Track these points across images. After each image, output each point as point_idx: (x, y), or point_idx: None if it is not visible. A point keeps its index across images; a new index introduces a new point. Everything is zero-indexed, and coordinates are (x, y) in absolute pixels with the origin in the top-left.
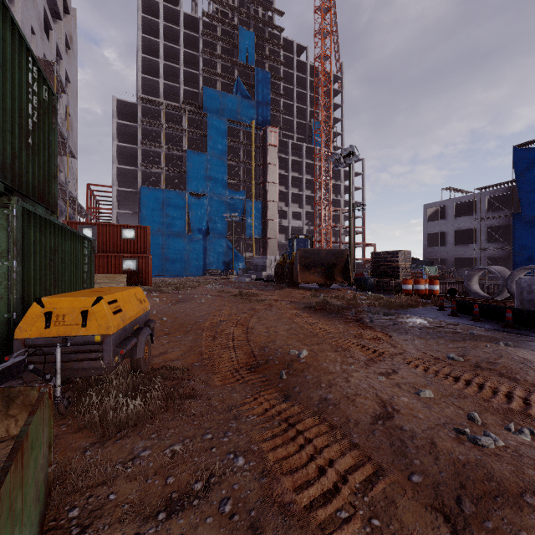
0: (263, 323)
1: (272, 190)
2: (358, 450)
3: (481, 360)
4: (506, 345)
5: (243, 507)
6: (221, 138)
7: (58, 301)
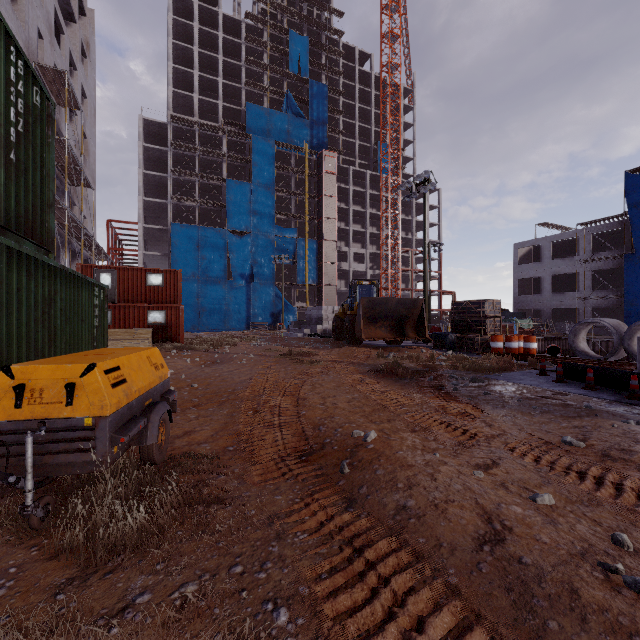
0: (318, 392)
1: (330, 226)
2: (459, 599)
3: (609, 447)
4: (637, 424)
5: None
6: (268, 164)
7: (33, 370)
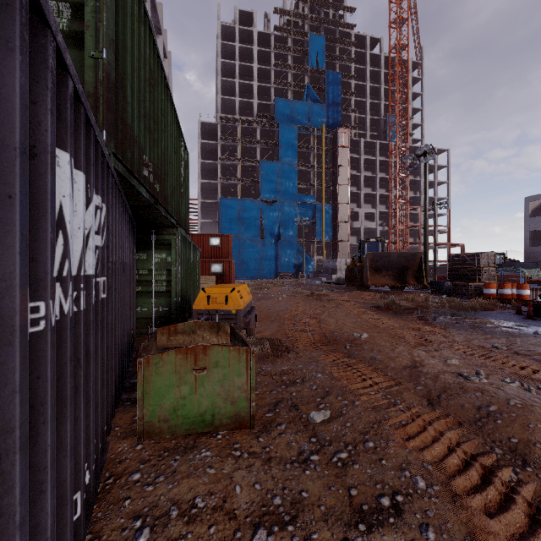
0: (333, 317)
1: (343, 192)
2: (388, 376)
3: (521, 349)
4: None
5: (322, 387)
6: (292, 145)
7: (212, 290)
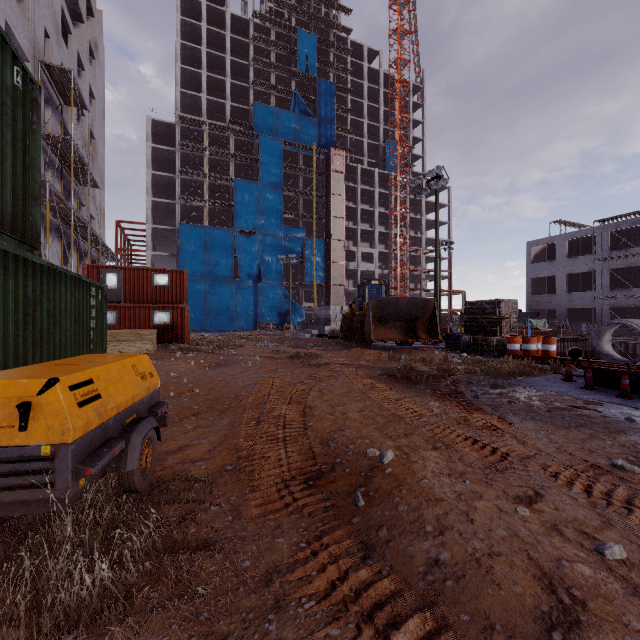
0: (327, 399)
1: (338, 226)
2: None
3: None
4: None
5: None
6: (276, 163)
7: None
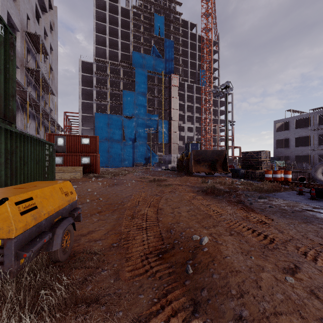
0: (169, 204)
1: (175, 113)
2: None
3: None
4: None
5: None
6: (143, 82)
7: None
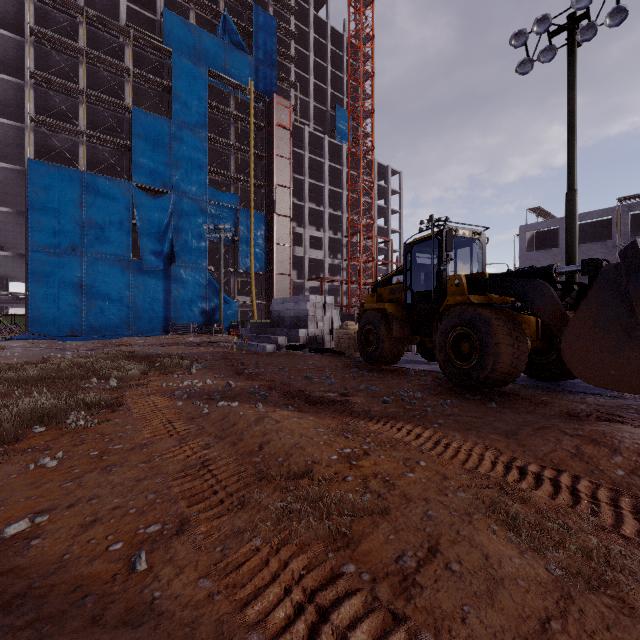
0: None
1: (283, 197)
2: None
3: None
4: None
5: None
6: (198, 99)
7: None
